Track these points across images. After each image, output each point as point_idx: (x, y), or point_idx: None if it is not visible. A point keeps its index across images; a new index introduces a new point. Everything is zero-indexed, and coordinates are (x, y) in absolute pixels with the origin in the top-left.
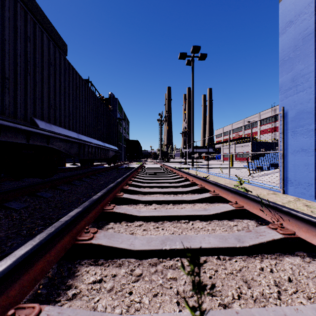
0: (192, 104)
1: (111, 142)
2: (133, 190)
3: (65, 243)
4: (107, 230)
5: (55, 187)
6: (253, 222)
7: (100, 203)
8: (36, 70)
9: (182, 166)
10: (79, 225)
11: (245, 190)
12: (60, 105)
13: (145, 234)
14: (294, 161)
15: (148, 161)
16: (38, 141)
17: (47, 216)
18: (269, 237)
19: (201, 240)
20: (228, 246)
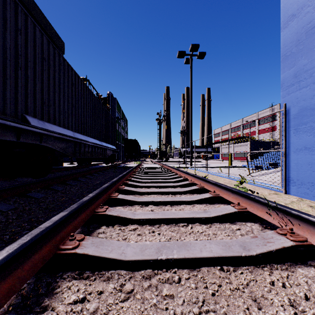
0: (191, 103)
1: (109, 141)
2: (129, 190)
3: (44, 254)
4: (98, 235)
5: (48, 187)
6: (257, 226)
7: (92, 205)
8: (28, 64)
9: (181, 165)
10: (64, 231)
11: (251, 191)
12: (54, 102)
13: (139, 240)
14: (297, 160)
15: (147, 161)
16: (30, 139)
17: (35, 218)
18: (279, 244)
19: (201, 247)
20: (233, 255)
